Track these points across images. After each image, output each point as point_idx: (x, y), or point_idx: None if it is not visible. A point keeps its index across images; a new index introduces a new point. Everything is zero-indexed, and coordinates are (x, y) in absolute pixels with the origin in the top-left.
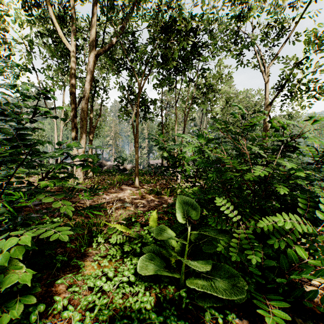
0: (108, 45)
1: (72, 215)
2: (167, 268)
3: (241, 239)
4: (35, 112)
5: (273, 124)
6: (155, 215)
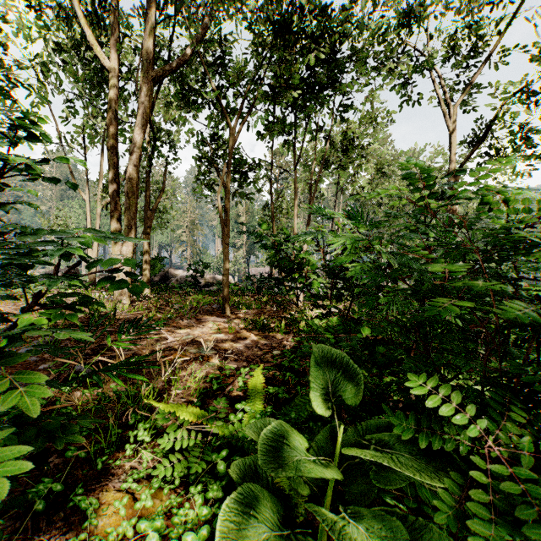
0: (174, 62)
1: (37, 413)
2: (286, 511)
3: (506, 495)
4: (5, 166)
5: (489, 198)
6: (259, 378)
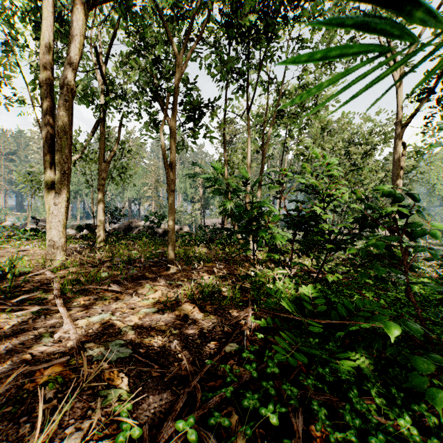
0: None
1: None
2: None
3: None
4: None
5: None
6: None
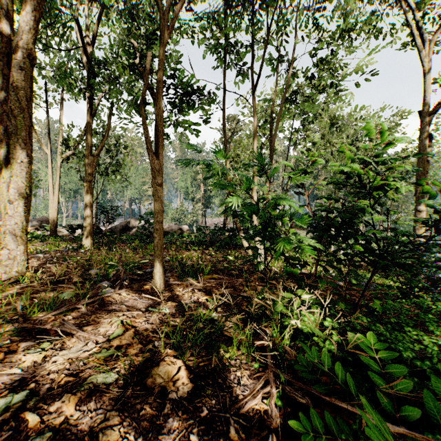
0: None
1: None
2: None
3: None
4: None
5: None
6: None
